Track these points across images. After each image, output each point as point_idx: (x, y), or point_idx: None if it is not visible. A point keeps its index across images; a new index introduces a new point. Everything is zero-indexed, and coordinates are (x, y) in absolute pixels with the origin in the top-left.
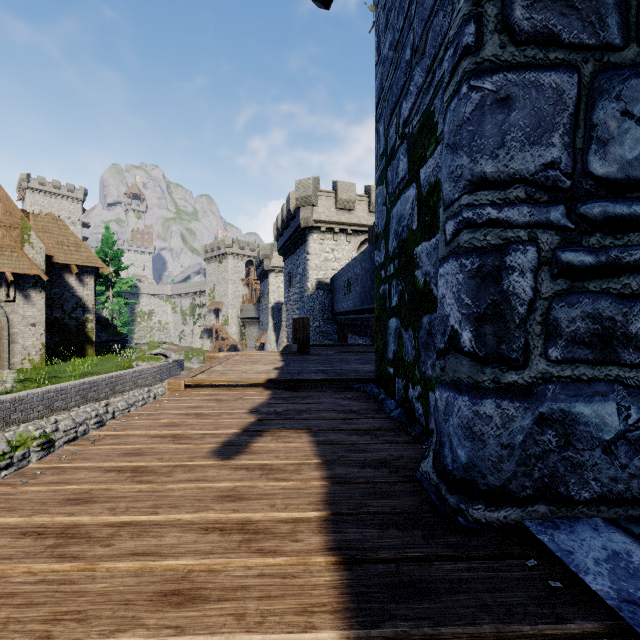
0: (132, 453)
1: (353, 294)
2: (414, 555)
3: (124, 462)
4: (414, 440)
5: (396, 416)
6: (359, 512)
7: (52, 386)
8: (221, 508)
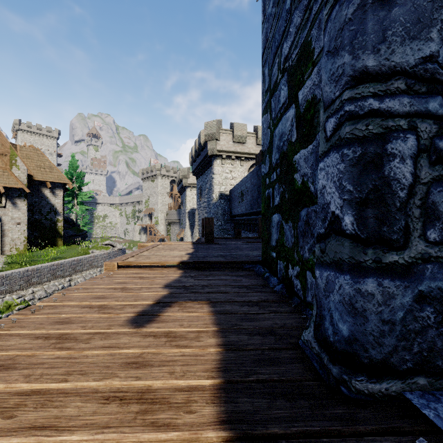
0: (62, 321)
1: (245, 202)
2: (303, 430)
3: (53, 330)
4: (294, 310)
5: (278, 290)
6: (249, 380)
7: (30, 267)
8: (125, 375)
